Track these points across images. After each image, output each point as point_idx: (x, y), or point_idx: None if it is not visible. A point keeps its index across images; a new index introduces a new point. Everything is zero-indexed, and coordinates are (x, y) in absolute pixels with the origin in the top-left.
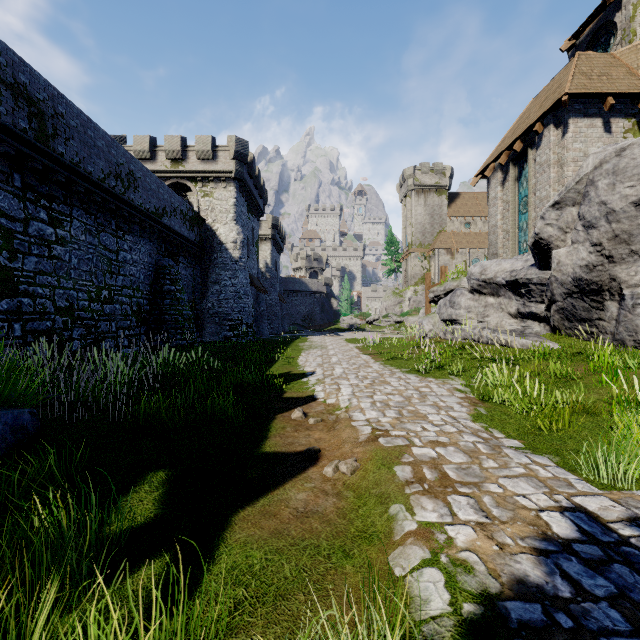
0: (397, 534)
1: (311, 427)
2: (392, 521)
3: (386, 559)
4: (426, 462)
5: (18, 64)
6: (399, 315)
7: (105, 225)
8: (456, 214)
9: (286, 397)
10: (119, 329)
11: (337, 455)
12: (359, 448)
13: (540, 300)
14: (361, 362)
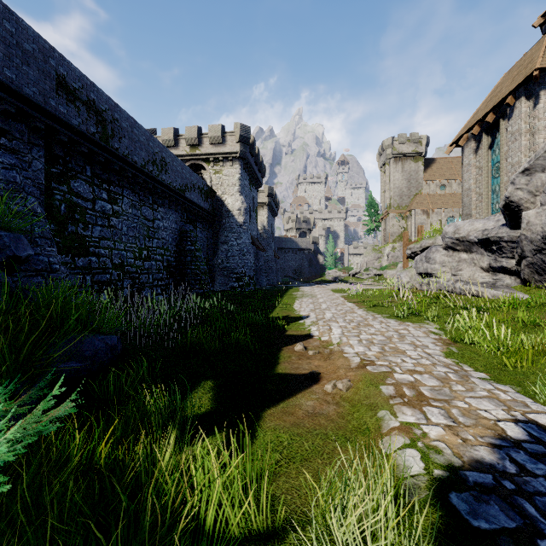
0: (384, 429)
1: (311, 357)
2: (380, 421)
3: (377, 444)
4: (405, 384)
5: (89, 86)
6: (378, 269)
7: (145, 200)
8: (432, 178)
9: (288, 334)
10: (154, 280)
11: (334, 377)
12: (351, 372)
13: (511, 256)
14: (347, 308)
